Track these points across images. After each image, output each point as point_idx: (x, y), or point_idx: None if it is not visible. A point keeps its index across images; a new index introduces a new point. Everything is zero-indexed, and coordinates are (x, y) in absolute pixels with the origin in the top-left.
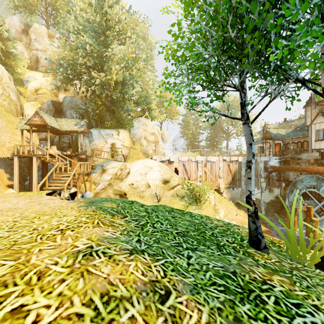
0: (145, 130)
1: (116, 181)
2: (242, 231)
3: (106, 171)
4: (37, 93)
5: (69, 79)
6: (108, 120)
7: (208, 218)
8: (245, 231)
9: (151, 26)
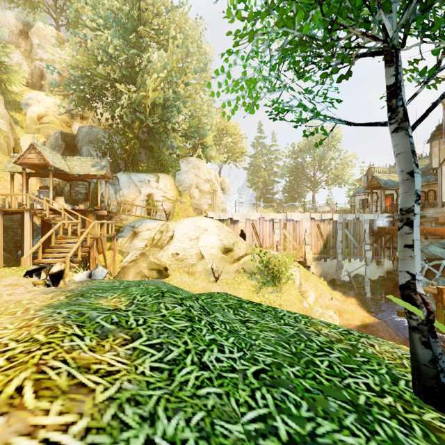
0: (197, 175)
1: (153, 249)
2: (380, 350)
3: (139, 235)
4: (40, 122)
5: (86, 101)
6: (142, 160)
7: (308, 321)
8: (386, 349)
9: (206, 29)
